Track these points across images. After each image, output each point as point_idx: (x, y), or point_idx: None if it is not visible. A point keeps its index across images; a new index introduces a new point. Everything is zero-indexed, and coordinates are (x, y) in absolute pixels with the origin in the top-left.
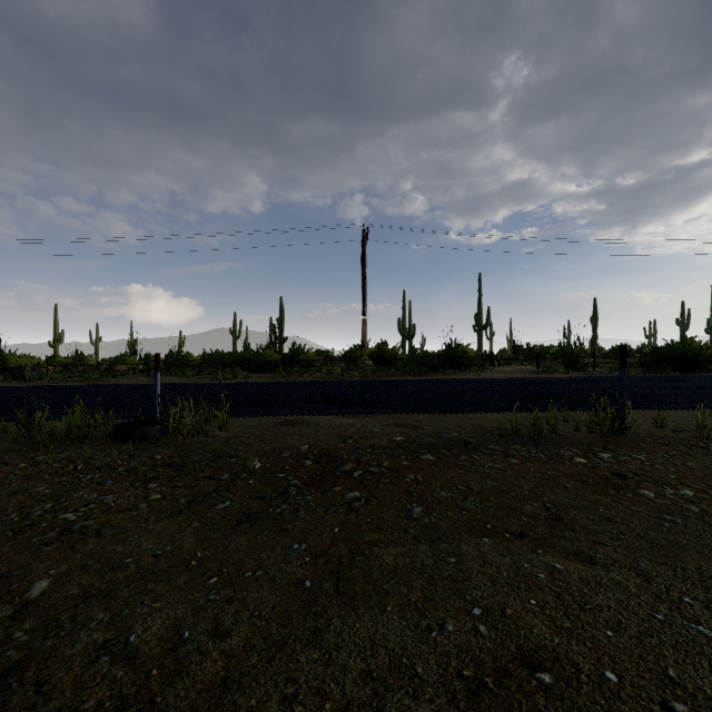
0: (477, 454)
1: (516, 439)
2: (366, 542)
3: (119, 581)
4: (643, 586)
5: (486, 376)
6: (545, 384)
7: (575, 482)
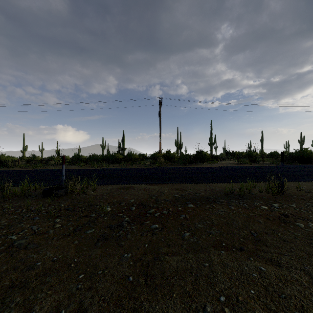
0: (214, 204)
1: (232, 196)
2: (161, 253)
3: (32, 276)
4: (310, 281)
5: (215, 165)
6: (242, 169)
7: (264, 219)
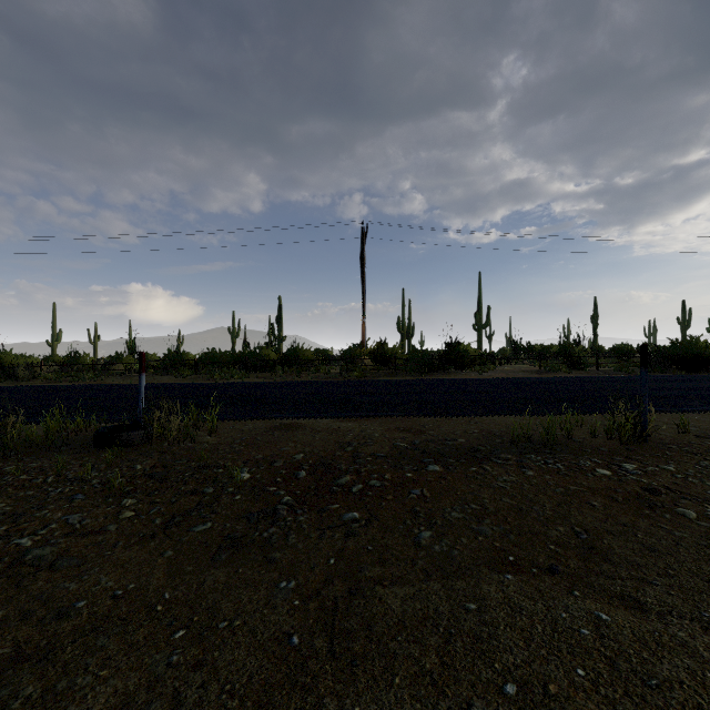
0: (489, 464)
1: (529, 447)
2: (367, 578)
3: (64, 634)
4: None
5: (488, 376)
6: (550, 384)
7: (603, 499)
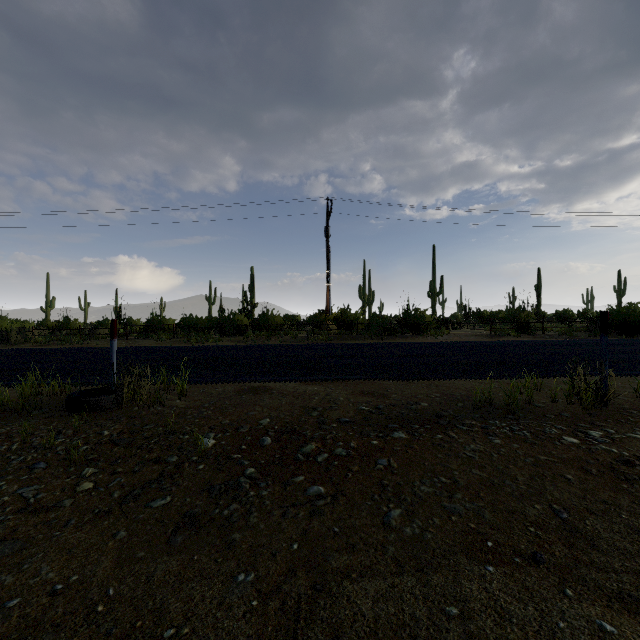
0: (454, 431)
1: (492, 412)
2: (333, 569)
3: None
4: None
5: (443, 339)
6: (502, 348)
7: (576, 471)
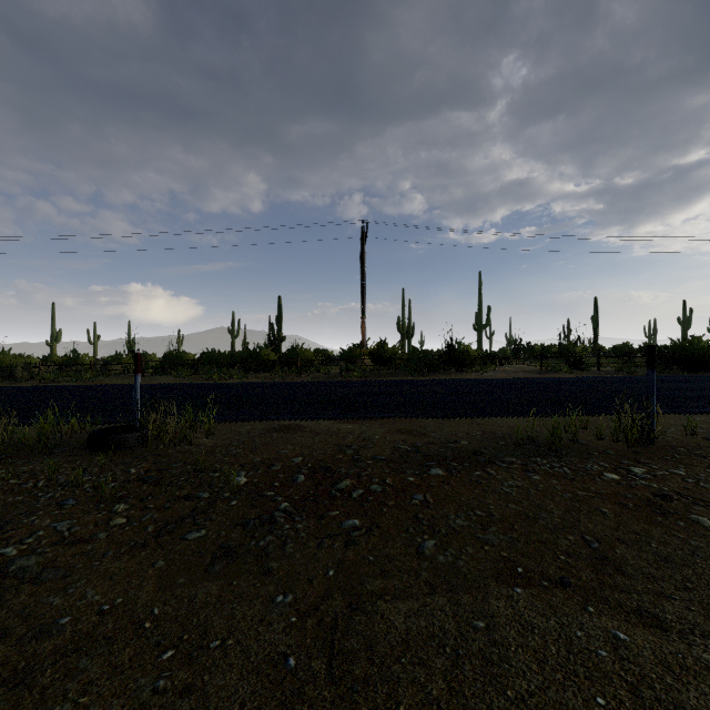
0: (493, 468)
1: (534, 450)
2: (368, 592)
3: (44, 655)
4: None
5: (489, 376)
6: (552, 385)
7: (613, 505)
